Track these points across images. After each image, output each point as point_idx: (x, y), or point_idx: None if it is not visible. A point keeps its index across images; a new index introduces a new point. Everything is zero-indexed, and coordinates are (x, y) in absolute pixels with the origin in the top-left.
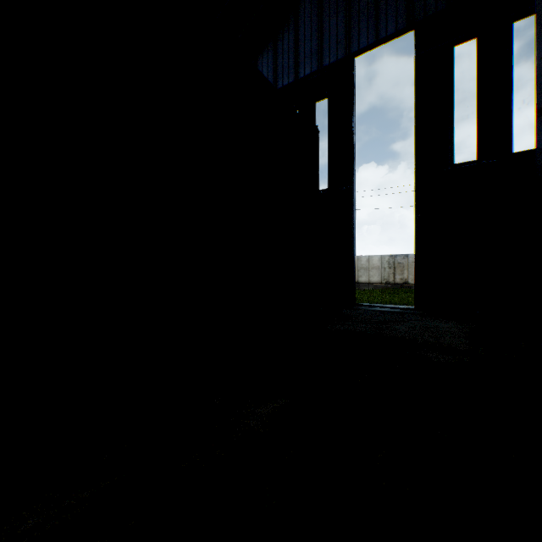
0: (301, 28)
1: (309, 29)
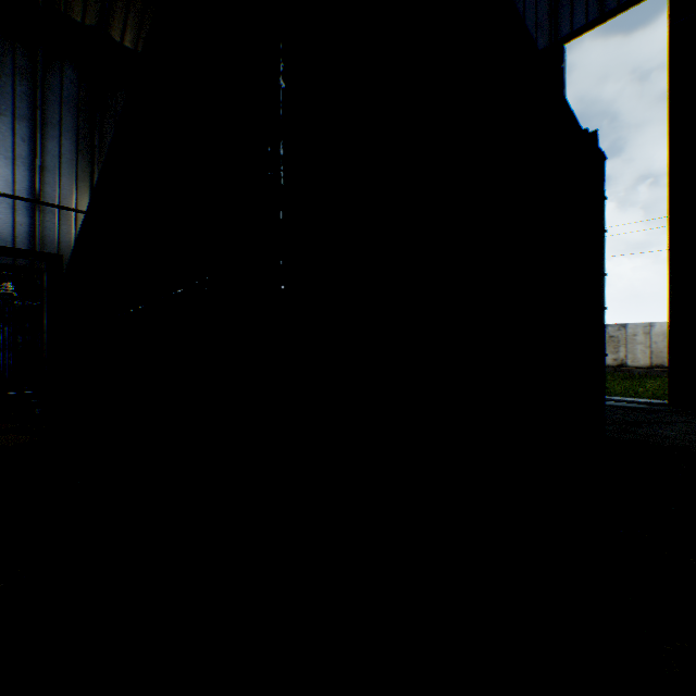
0: None
1: None
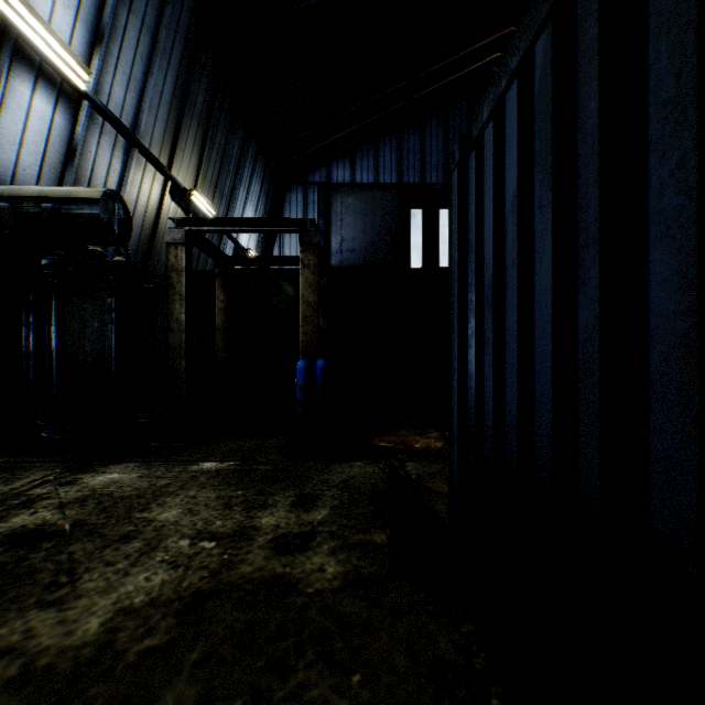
0: (428, 139)
1: (436, 144)
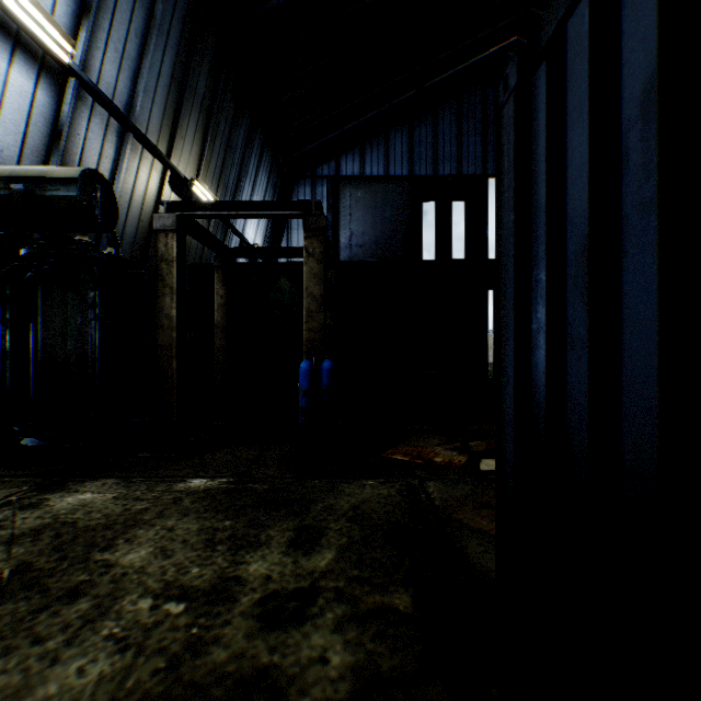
0: (441, 129)
1: (449, 134)
